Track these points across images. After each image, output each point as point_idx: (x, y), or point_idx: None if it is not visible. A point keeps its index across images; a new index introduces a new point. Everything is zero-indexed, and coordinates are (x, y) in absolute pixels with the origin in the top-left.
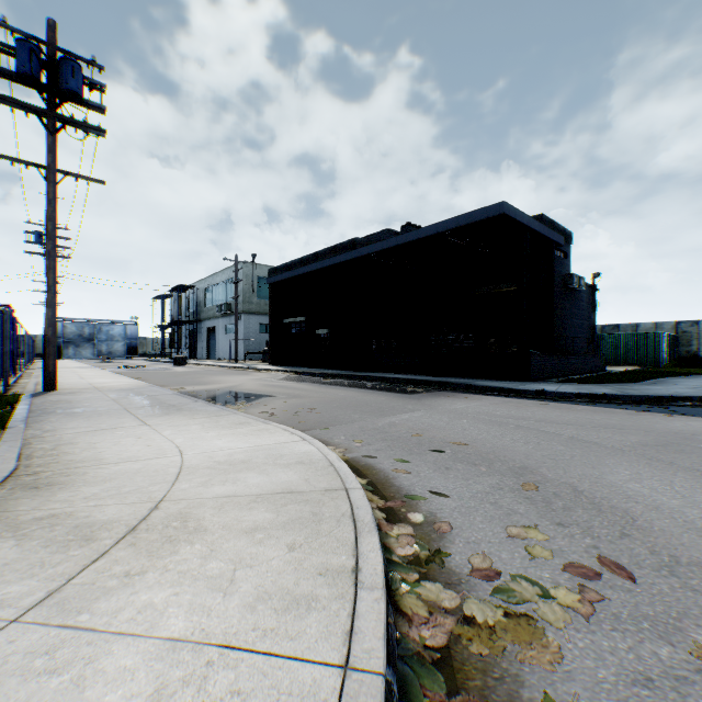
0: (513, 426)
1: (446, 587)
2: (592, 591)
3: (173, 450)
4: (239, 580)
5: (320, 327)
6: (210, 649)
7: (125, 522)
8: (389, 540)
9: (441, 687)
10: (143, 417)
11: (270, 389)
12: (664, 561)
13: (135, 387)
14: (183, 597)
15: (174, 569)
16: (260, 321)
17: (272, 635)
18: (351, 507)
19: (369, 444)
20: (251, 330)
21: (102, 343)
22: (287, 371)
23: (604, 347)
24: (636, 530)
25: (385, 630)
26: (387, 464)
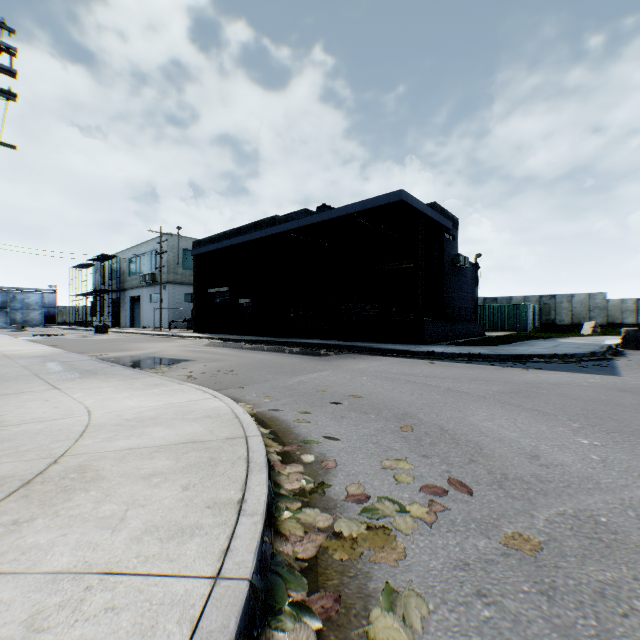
0: (404, 381)
1: (324, 511)
2: (439, 505)
3: (82, 410)
4: (130, 518)
5: (243, 297)
6: (91, 577)
7: (20, 477)
8: (281, 477)
9: (304, 588)
10: (54, 381)
11: (191, 355)
12: (497, 478)
13: (50, 354)
14: (72, 536)
15: (66, 514)
16: (185, 291)
17: (154, 560)
18: (248, 451)
19: (277, 400)
20: (177, 300)
21: (17, 312)
22: (211, 338)
23: (486, 316)
24: (482, 457)
25: (258, 546)
26: (291, 416)
